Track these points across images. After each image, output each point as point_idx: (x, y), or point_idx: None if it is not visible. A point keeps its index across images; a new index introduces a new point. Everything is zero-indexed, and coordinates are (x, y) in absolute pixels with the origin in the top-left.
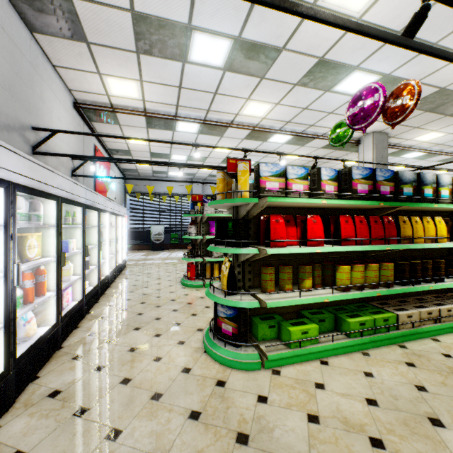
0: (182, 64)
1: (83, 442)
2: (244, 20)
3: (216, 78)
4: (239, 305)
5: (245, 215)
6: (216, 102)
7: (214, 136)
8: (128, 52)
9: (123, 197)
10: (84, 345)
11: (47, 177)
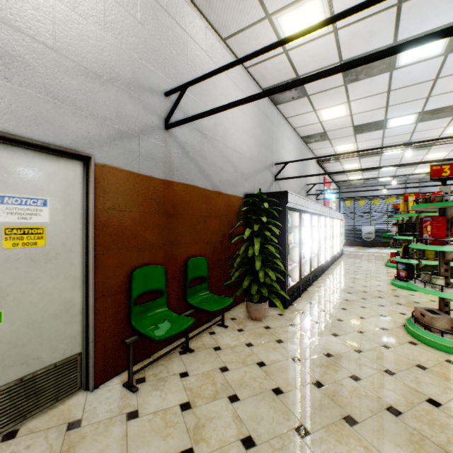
0: (383, 130)
1: (342, 286)
2: (422, 106)
3: (410, 127)
4: (406, 262)
5: (416, 221)
6: (414, 135)
7: (421, 150)
8: (349, 136)
9: (338, 203)
10: (333, 274)
11: (322, 209)
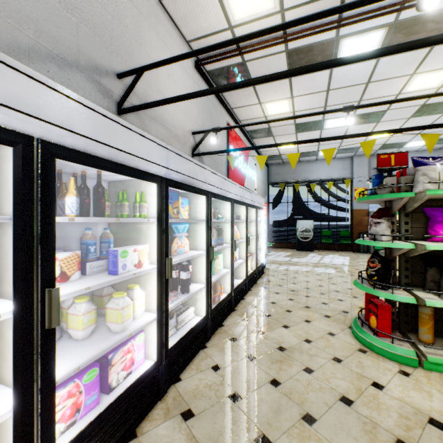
0: None
1: None
2: None
3: None
4: None
5: None
6: None
7: (414, 50)
8: None
9: (265, 188)
10: None
11: None
